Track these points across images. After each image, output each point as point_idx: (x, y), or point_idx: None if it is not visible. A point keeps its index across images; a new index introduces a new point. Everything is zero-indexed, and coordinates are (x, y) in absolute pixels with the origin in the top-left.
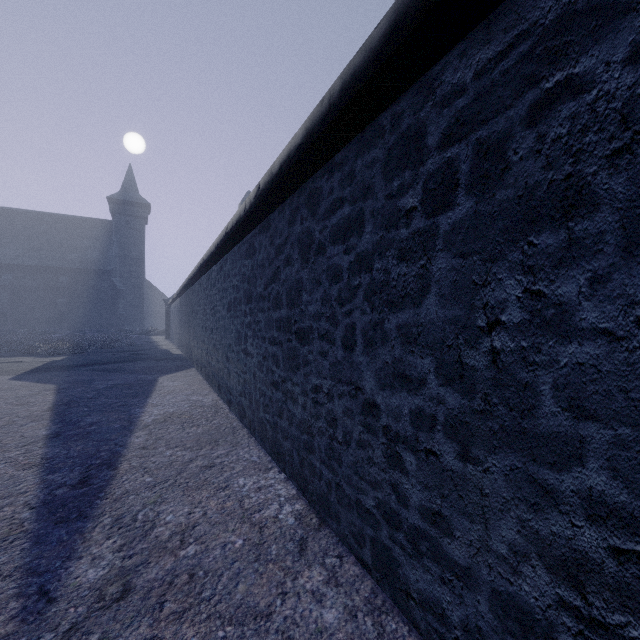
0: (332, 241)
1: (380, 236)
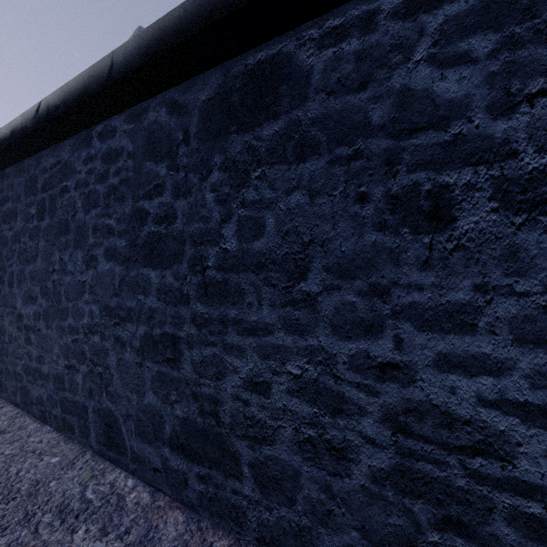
0: (4, 221)
1: (23, 225)
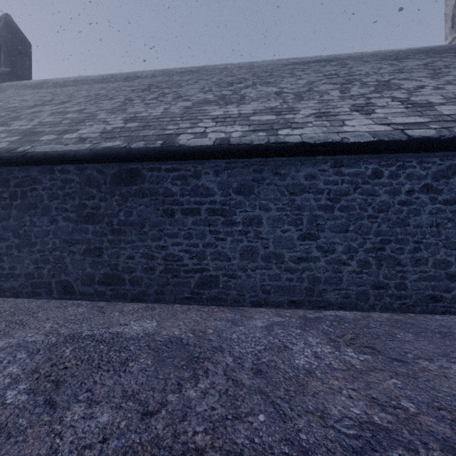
0: None
1: None
